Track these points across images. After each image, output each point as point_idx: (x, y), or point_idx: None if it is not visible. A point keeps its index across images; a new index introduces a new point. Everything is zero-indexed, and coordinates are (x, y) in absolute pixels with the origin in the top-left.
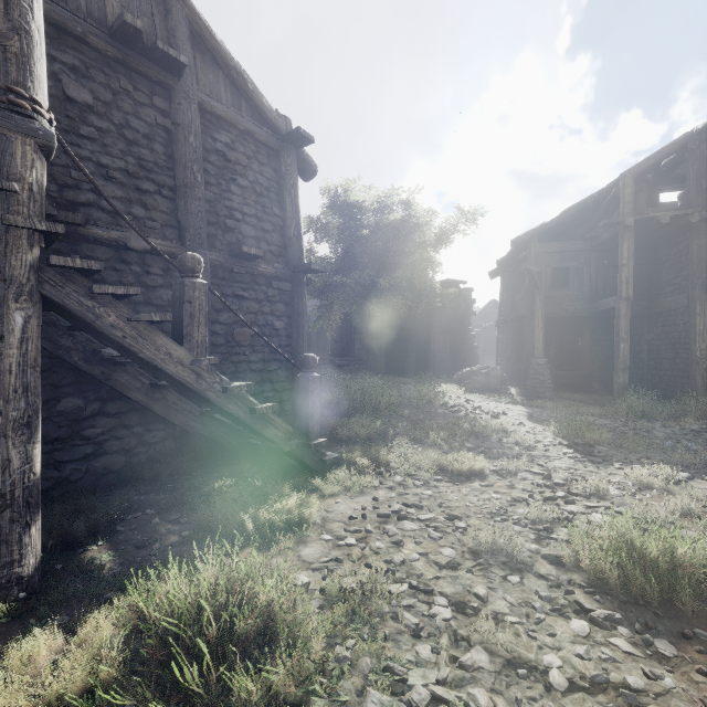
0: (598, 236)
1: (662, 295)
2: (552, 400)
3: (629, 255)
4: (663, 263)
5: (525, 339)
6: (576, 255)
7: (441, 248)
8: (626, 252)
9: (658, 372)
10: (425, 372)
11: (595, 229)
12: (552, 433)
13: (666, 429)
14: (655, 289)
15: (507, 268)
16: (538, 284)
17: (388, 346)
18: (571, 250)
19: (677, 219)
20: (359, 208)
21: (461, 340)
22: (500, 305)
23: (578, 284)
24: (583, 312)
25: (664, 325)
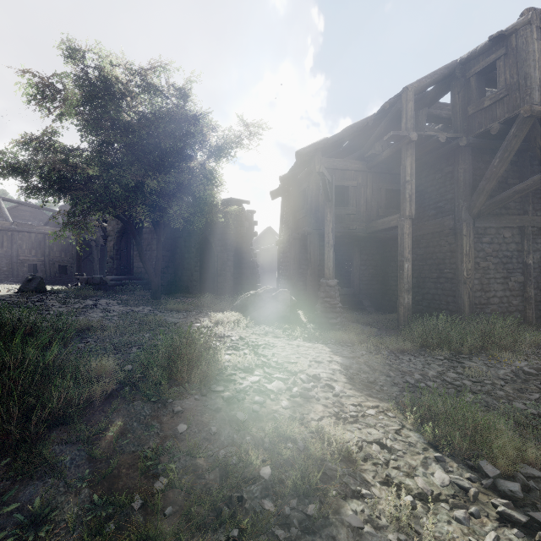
0: (376, 156)
1: (424, 218)
2: (350, 330)
3: (412, 172)
4: (425, 189)
5: (310, 258)
6: (354, 175)
7: (223, 157)
8: (410, 168)
9: (421, 290)
10: (205, 294)
11: (373, 149)
12: (418, 433)
13: (496, 371)
14: (417, 213)
15: (288, 188)
16: (329, 194)
17: (171, 264)
18: (351, 169)
19: (446, 143)
20: (115, 80)
21: (244, 259)
22: (281, 225)
23: (356, 204)
24: (361, 231)
25: (427, 246)
